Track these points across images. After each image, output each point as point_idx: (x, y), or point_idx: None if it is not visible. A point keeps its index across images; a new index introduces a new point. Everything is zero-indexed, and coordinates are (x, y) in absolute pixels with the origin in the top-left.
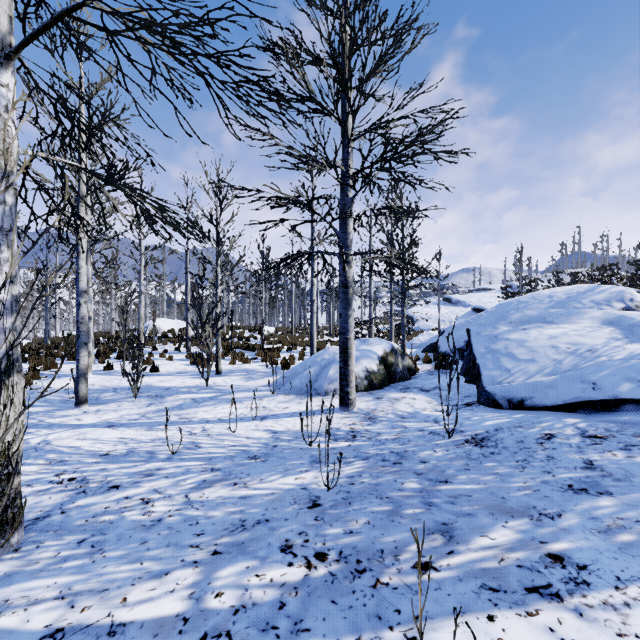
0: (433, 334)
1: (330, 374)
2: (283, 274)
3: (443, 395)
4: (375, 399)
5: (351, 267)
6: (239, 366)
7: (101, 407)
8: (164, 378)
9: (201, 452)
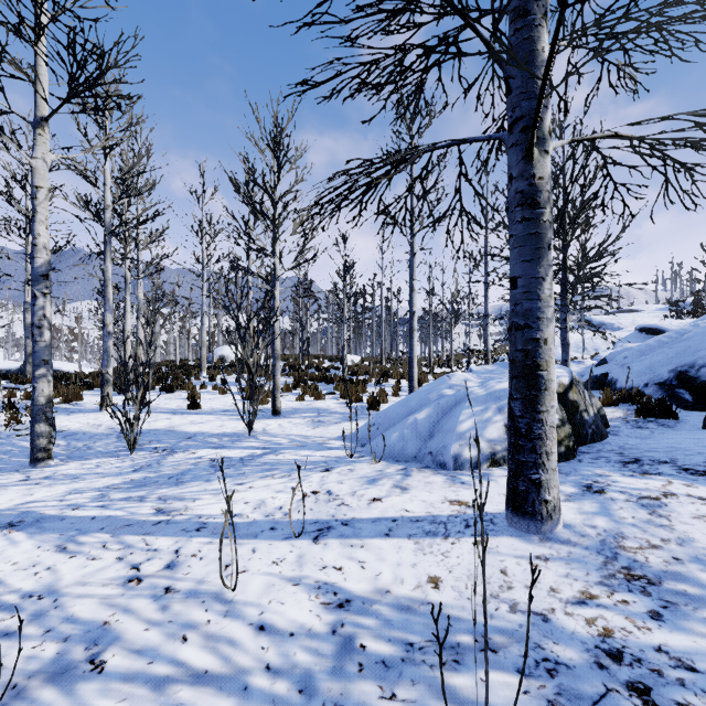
0: (585, 363)
1: (461, 424)
2: (371, 295)
3: None
4: (588, 492)
5: (545, 153)
6: (309, 403)
7: (67, 468)
8: (200, 418)
9: None
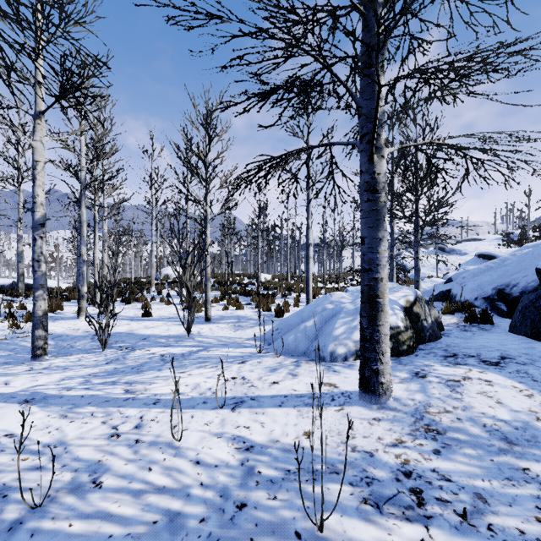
0: (437, 281)
1: (336, 330)
2: (280, 228)
3: (538, 377)
4: (415, 377)
5: (382, 157)
6: (232, 312)
7: (58, 361)
8: (151, 324)
9: (87, 509)
